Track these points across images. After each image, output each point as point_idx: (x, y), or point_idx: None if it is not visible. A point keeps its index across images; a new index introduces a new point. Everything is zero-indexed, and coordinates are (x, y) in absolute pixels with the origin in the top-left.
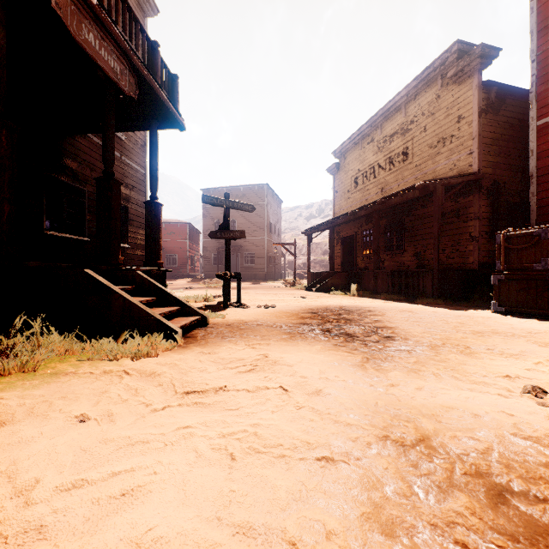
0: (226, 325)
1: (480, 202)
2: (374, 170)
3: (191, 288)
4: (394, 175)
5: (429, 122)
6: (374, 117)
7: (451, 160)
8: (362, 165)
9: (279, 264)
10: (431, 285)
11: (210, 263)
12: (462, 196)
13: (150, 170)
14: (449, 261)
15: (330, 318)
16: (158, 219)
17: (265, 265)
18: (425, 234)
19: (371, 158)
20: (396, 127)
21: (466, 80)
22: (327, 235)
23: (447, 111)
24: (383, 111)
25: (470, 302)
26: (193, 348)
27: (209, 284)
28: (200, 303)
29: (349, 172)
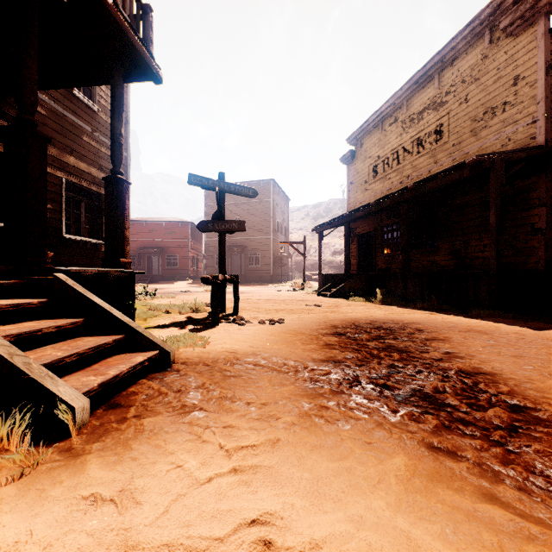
0: (202, 365)
1: (548, 184)
2: (398, 155)
3: (187, 292)
4: (423, 159)
5: (472, 89)
6: (398, 92)
7: (504, 134)
8: (382, 150)
9: (286, 265)
10: (486, 291)
11: (213, 264)
12: (521, 178)
13: (111, 133)
14: (500, 260)
15: (371, 347)
16: (122, 201)
17: (271, 266)
18: (467, 228)
19: (394, 141)
20: (427, 101)
21: (526, 29)
22: (335, 235)
23: (498, 73)
24: (409, 83)
25: (541, 314)
26: (83, 471)
27: (209, 287)
28: (185, 315)
29: (367, 160)
